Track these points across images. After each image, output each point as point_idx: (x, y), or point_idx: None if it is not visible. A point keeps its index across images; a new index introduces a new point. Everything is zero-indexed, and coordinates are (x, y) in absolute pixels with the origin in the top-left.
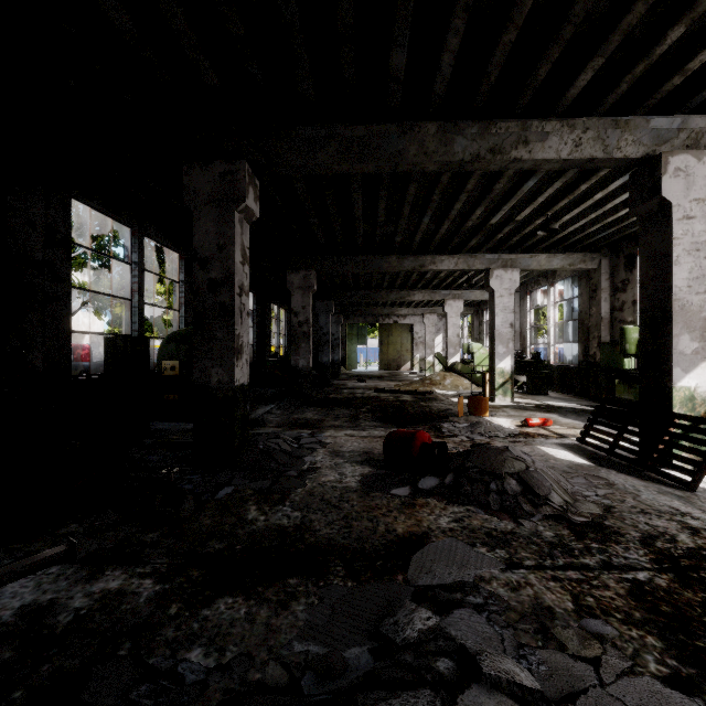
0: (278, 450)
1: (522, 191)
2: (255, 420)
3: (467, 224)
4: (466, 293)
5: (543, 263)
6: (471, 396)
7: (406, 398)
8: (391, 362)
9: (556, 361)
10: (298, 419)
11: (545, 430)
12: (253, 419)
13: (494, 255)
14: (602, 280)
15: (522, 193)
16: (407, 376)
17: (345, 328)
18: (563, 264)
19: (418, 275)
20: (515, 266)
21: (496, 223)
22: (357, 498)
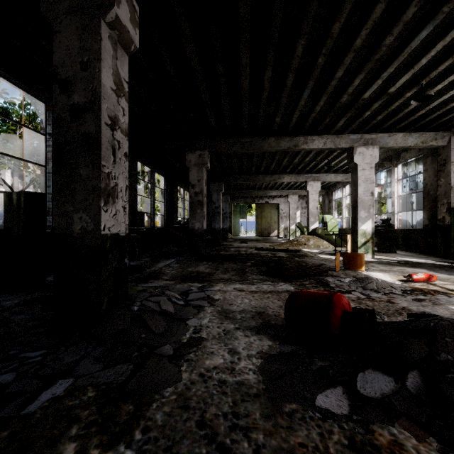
0: (156, 312)
1: (410, 48)
2: (152, 273)
3: (341, 99)
4: (323, 176)
5: (399, 141)
6: (346, 252)
7: (282, 255)
8: (263, 230)
9: (399, 226)
10: (191, 272)
11: (435, 286)
12: (151, 272)
13: (357, 135)
14: (452, 155)
15: (408, 51)
16: (276, 240)
17: (231, 206)
18: (416, 141)
19: (288, 161)
20: (375, 144)
21: (366, 100)
22: (263, 419)
